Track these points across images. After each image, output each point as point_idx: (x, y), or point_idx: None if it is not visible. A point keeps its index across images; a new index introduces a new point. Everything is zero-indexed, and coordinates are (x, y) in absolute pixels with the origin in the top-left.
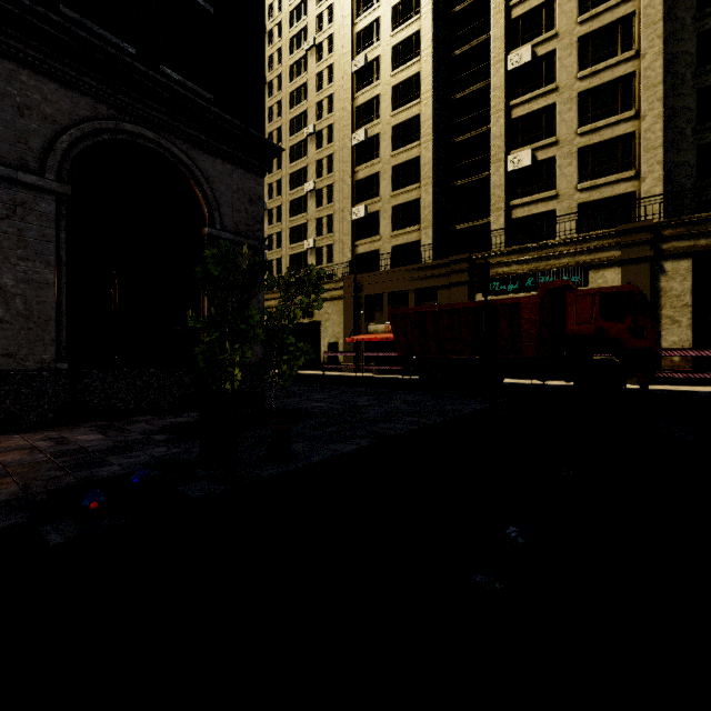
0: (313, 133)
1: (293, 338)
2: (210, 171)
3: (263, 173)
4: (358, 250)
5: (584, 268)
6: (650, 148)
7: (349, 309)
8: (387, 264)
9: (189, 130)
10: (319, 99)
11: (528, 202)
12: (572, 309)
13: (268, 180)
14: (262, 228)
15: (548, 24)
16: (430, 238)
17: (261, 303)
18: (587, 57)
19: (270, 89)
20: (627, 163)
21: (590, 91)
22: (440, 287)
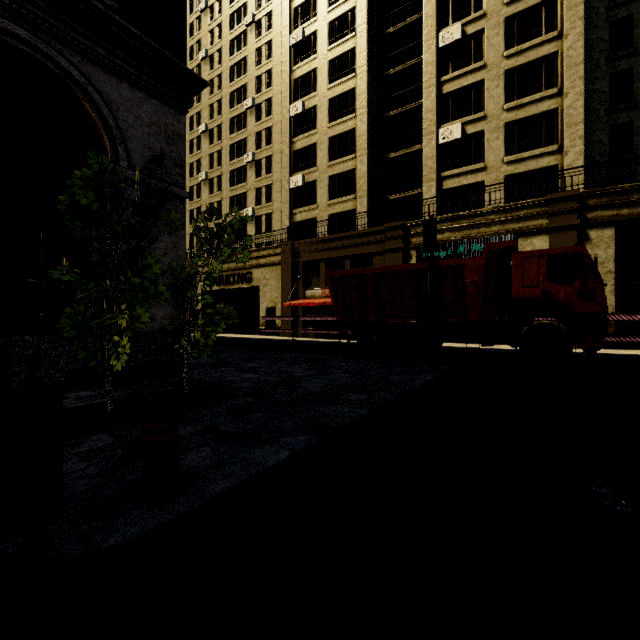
0: (253, 106)
1: (210, 297)
2: (113, 96)
3: (184, 109)
4: (295, 218)
5: (513, 236)
6: (572, 123)
7: (287, 274)
8: (324, 231)
9: (82, 39)
10: (258, 73)
11: (458, 174)
12: (518, 271)
13: (209, 150)
14: (183, 172)
15: (476, 5)
16: (365, 207)
17: (181, 259)
18: (513, 36)
19: (211, 62)
20: (550, 138)
21: (516, 69)
22: (375, 253)
